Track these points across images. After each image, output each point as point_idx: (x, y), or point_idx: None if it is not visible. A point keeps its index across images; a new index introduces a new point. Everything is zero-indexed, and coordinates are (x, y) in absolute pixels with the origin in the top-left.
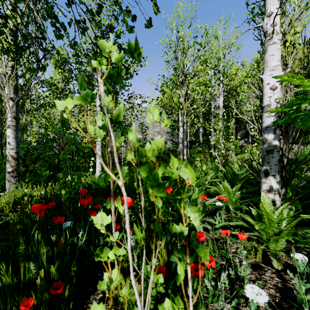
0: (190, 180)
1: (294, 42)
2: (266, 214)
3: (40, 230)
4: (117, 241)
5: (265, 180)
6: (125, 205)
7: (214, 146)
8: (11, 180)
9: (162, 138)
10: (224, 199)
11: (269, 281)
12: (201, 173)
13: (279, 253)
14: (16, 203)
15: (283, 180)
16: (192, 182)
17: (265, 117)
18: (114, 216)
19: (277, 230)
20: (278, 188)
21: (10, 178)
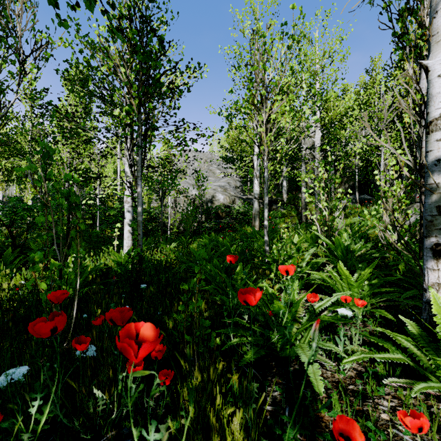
0: None
1: None
2: None
3: None
4: (142, 392)
5: (435, 265)
6: None
7: (305, 206)
8: None
9: None
10: (358, 304)
11: None
12: (291, 247)
13: None
14: None
15: None
16: None
17: (435, 142)
18: None
19: None
20: None
21: None
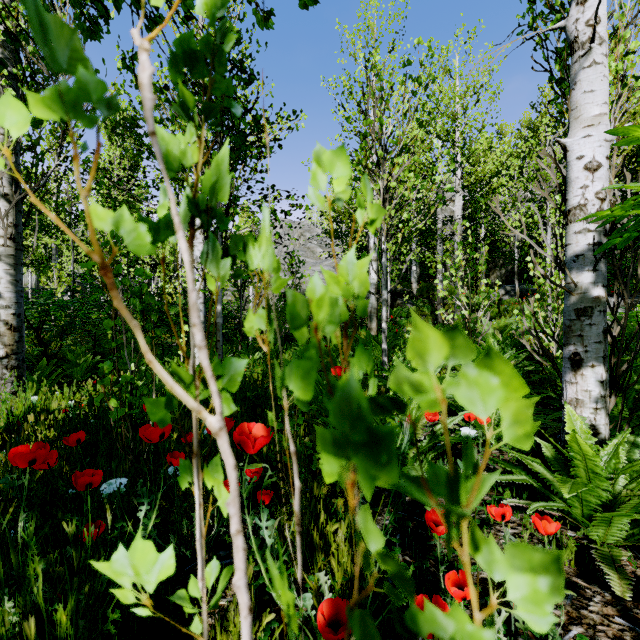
0: (504, 426)
1: (623, 75)
2: (582, 458)
3: (33, 510)
4: None
5: (573, 377)
6: (232, 503)
7: (442, 301)
8: (4, 376)
9: (363, 261)
10: (481, 421)
11: (601, 627)
12: None
13: (619, 554)
14: (12, 426)
15: (614, 378)
16: (517, 438)
17: (573, 234)
18: (201, 517)
19: (607, 495)
20: (604, 396)
21: (3, 370)
